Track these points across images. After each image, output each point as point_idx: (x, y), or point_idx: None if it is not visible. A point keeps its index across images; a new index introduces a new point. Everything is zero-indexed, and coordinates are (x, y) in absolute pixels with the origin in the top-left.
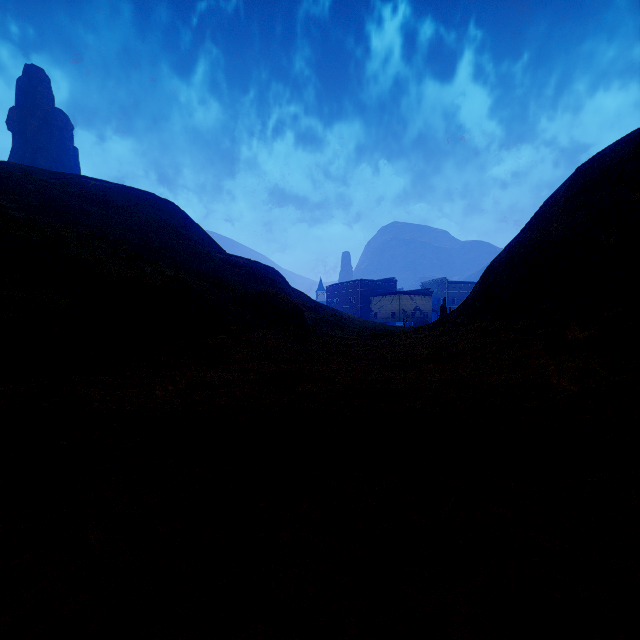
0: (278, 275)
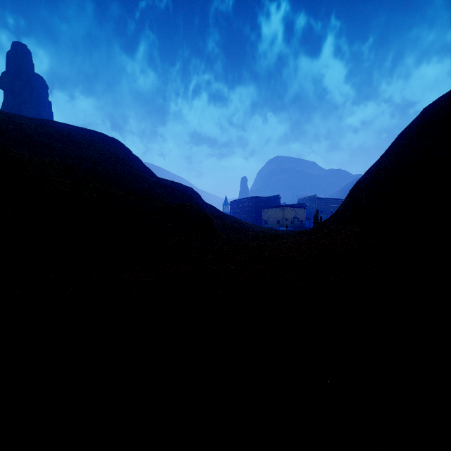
0: (195, 193)
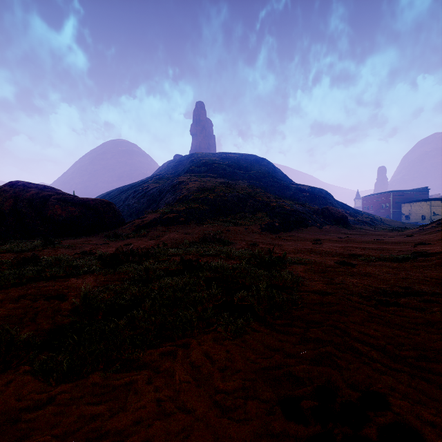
0: (327, 194)
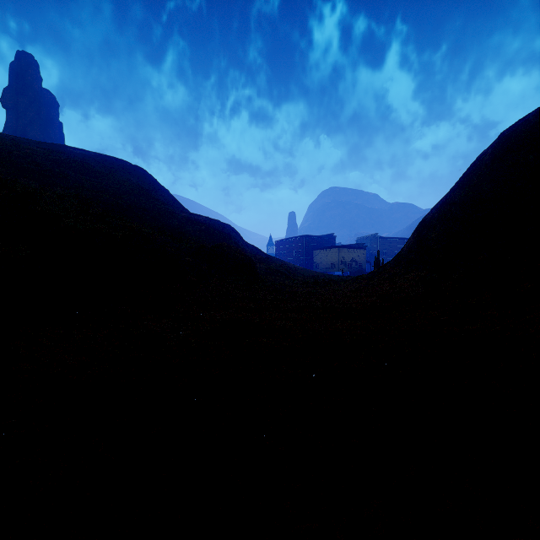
0: (233, 231)
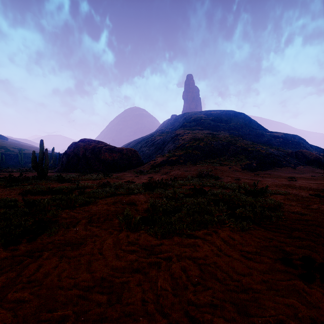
0: (300, 139)
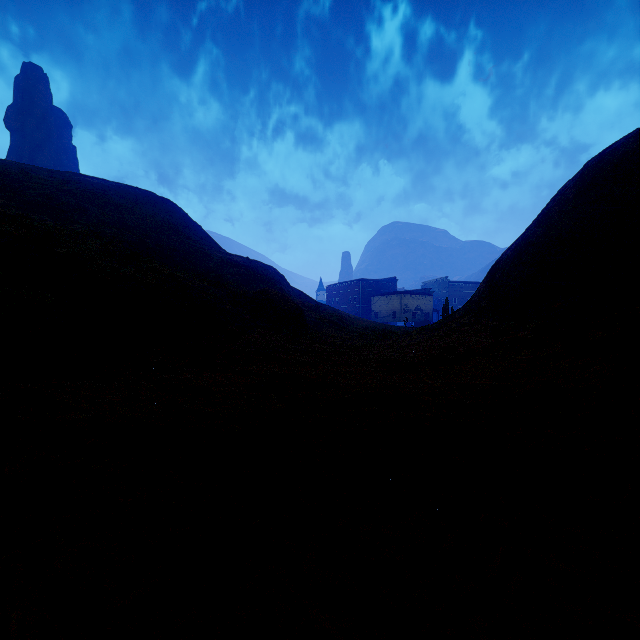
0: (278, 274)
